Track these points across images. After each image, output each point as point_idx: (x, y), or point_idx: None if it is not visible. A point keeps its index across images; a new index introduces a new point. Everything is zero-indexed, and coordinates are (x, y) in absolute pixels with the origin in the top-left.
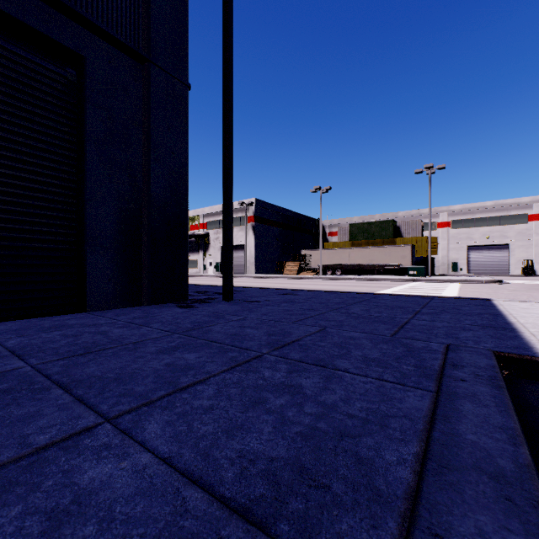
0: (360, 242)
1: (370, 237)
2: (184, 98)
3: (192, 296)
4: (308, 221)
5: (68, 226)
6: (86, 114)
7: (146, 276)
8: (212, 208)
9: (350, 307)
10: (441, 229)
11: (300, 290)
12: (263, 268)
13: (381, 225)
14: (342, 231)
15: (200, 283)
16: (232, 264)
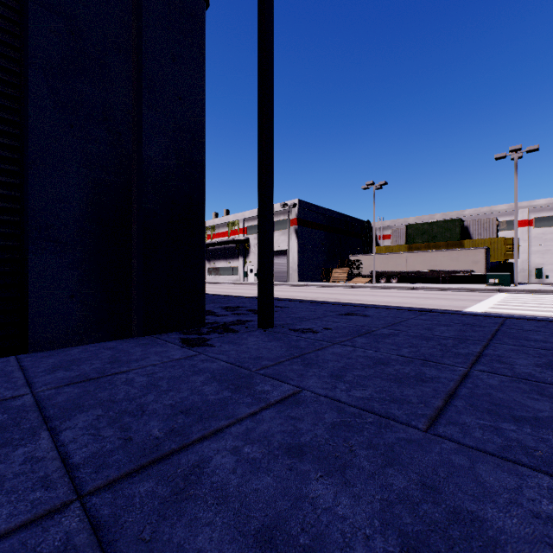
0: (418, 246)
1: (431, 239)
2: (199, 17)
3: (215, 317)
4: (356, 224)
5: (4, 208)
6: (26, 19)
7: (135, 290)
8: (252, 212)
9: (501, 355)
10: (520, 229)
11: (365, 306)
12: (306, 275)
13: (444, 225)
14: (396, 233)
15: (238, 292)
16: (271, 270)
